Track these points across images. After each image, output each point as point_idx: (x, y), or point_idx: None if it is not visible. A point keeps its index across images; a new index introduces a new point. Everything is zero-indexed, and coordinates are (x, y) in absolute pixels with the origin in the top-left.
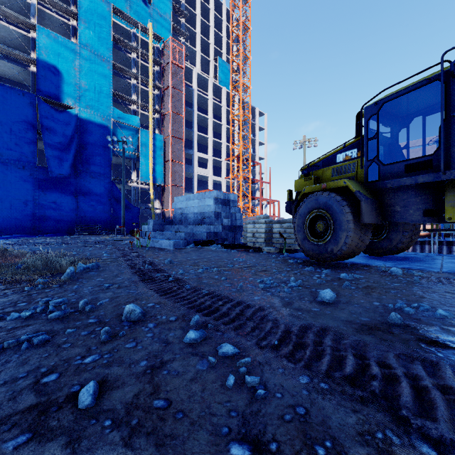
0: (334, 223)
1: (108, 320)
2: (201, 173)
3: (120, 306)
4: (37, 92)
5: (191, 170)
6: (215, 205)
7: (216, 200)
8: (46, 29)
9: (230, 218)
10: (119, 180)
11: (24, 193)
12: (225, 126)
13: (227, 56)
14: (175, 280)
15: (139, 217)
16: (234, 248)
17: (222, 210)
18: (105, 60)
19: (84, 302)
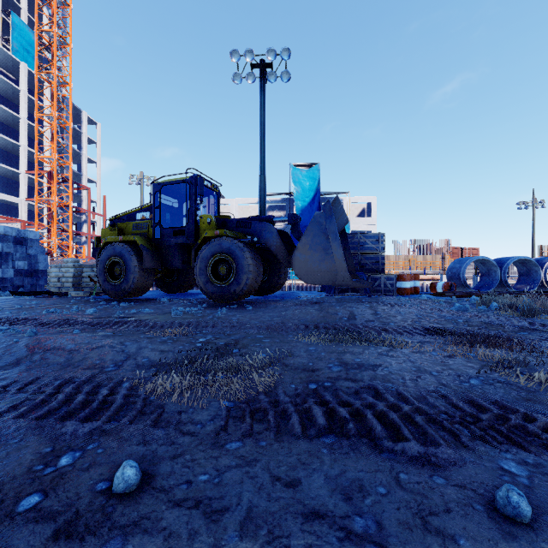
0: (126, 268)
1: None
2: None
3: None
4: None
5: None
6: (1, 243)
7: (4, 237)
8: None
9: (29, 261)
10: None
11: None
12: (27, 121)
13: (31, 17)
14: None
15: None
16: (32, 295)
17: (14, 251)
18: None
19: None
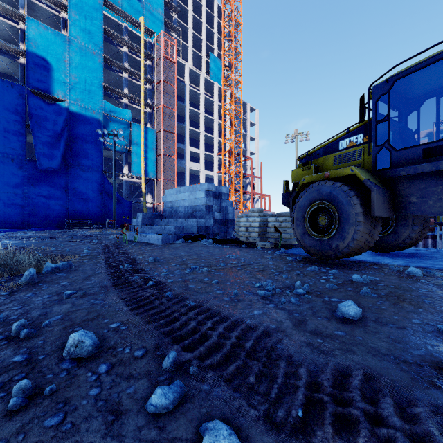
0: (340, 216)
1: (43, 356)
2: (193, 168)
3: (72, 327)
4: (26, 84)
5: (183, 165)
6: (206, 197)
7: (207, 192)
8: (35, 20)
9: (222, 212)
10: (110, 174)
11: (12, 187)
12: (217, 121)
13: (219, 52)
14: (155, 285)
15: (131, 211)
16: (227, 243)
17: (213, 203)
18: (96, 53)
19: (20, 324)
